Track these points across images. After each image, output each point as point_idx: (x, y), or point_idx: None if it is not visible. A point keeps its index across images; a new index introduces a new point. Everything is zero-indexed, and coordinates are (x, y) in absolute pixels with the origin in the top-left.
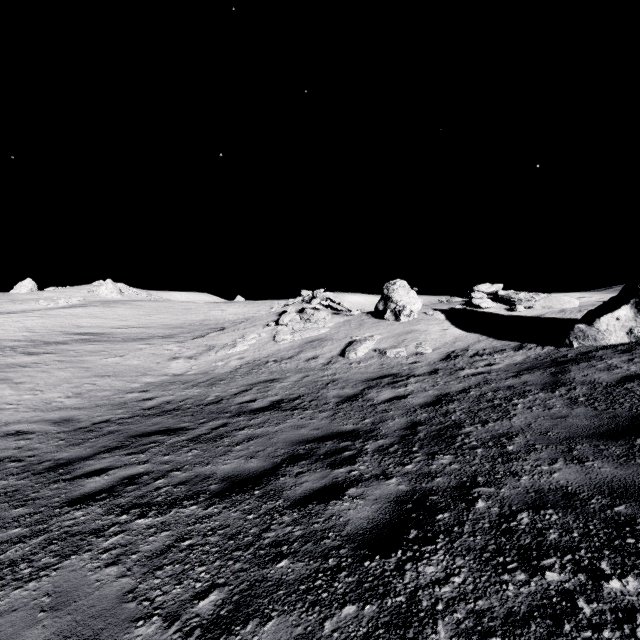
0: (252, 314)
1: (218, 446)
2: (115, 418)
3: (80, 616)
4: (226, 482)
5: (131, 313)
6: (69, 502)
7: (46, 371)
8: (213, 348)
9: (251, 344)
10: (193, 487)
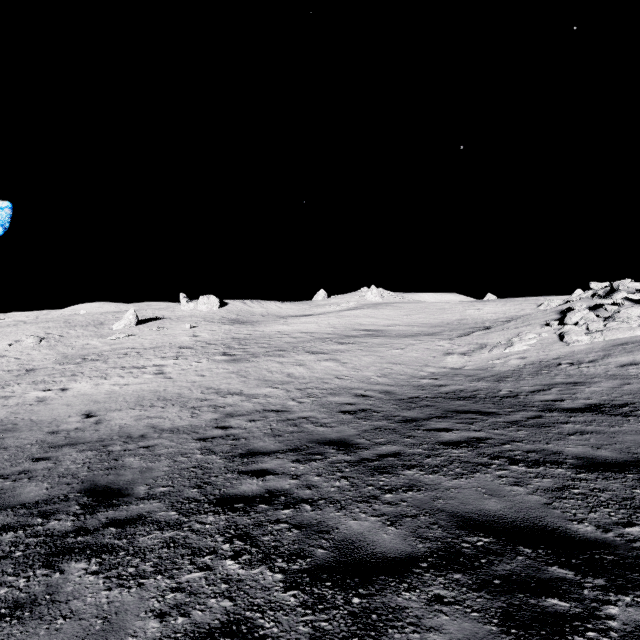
0: (514, 313)
1: (547, 432)
2: (422, 396)
3: (517, 504)
4: (582, 460)
5: (395, 313)
6: (440, 443)
7: (356, 356)
8: (485, 346)
9: (531, 344)
10: (547, 456)
